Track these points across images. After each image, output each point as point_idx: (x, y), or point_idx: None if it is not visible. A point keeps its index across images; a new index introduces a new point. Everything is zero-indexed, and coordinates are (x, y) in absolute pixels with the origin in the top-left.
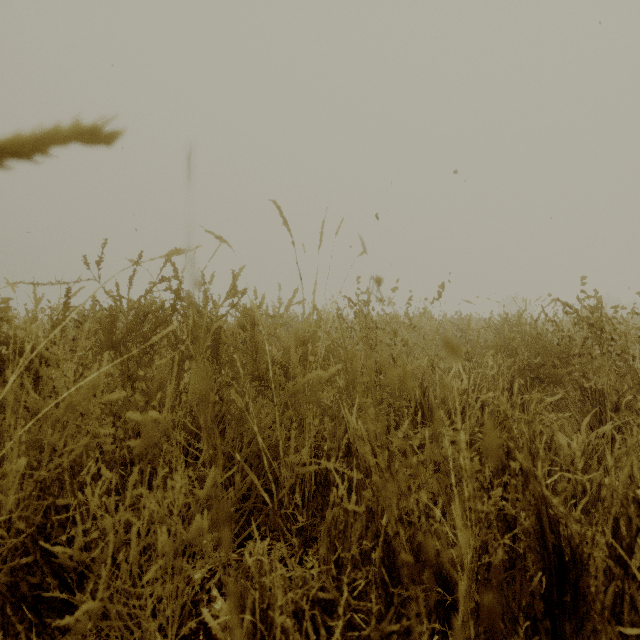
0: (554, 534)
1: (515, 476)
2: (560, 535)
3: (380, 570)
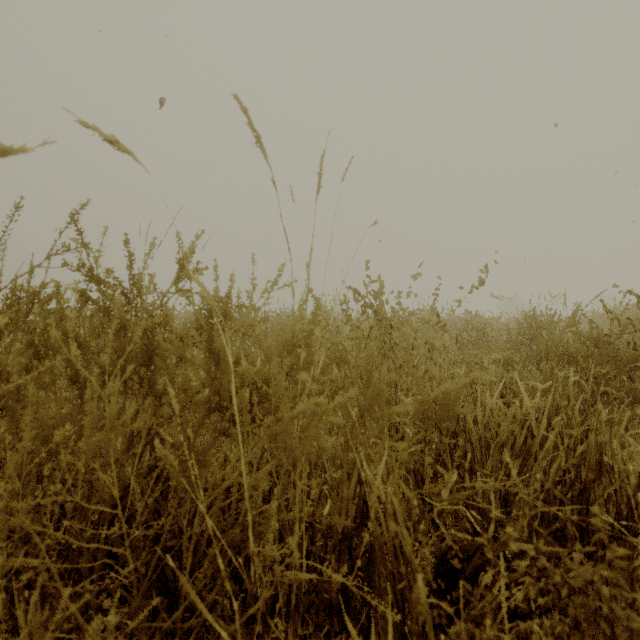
0: None
1: None
2: None
3: None
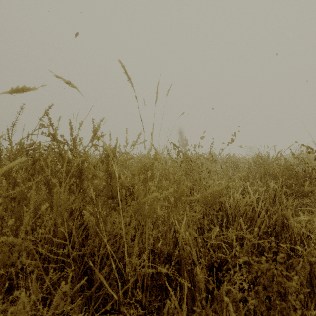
0: None
1: None
2: None
3: None
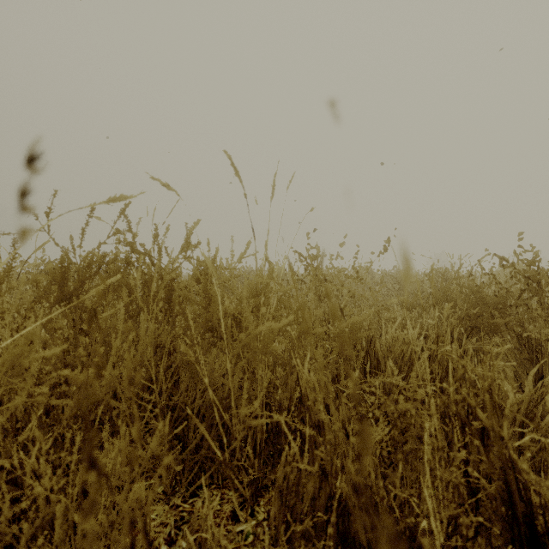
0: (524, 502)
1: (477, 435)
2: (532, 504)
3: (334, 538)
